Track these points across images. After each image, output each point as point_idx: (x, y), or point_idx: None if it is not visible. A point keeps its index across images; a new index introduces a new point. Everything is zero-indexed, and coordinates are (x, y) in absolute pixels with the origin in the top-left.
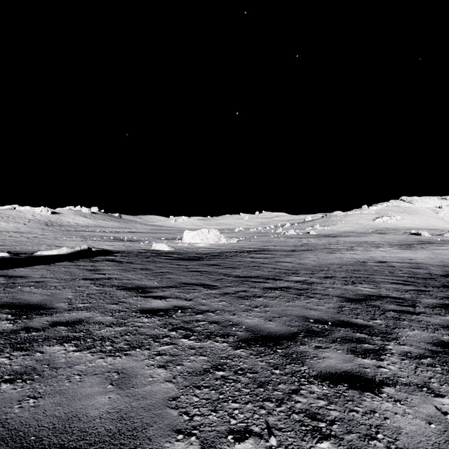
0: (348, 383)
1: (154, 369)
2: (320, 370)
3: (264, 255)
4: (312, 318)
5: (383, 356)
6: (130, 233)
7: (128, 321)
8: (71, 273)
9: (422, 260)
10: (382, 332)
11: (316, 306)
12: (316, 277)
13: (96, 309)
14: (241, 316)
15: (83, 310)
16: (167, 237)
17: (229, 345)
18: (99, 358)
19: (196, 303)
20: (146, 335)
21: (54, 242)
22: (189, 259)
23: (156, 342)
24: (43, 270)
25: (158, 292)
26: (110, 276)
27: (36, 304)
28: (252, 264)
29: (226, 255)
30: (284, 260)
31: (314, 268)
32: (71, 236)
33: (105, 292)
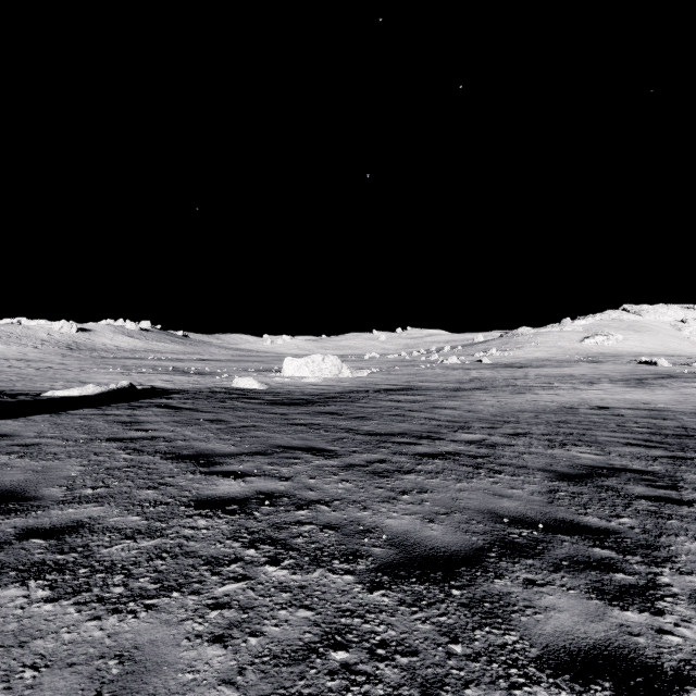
0: (610, 679)
1: (201, 647)
2: (545, 644)
3: (411, 397)
4: (507, 516)
5: (660, 603)
6: (201, 362)
7: (168, 526)
8: (91, 429)
9: (666, 405)
10: (641, 545)
11: (510, 489)
12: (499, 434)
13: (115, 499)
14: (379, 513)
15: (90, 502)
16: (258, 368)
17: (357, 580)
18: (90, 619)
19: (298, 485)
20: (197, 558)
21: (78, 376)
22: (291, 404)
23: (215, 575)
24: (44, 423)
25: (232, 465)
26: (155, 434)
27: (7, 491)
28: (393, 412)
29: (352, 397)
30: (444, 405)
31: (494, 418)
32: (106, 365)
33: (140, 465)
